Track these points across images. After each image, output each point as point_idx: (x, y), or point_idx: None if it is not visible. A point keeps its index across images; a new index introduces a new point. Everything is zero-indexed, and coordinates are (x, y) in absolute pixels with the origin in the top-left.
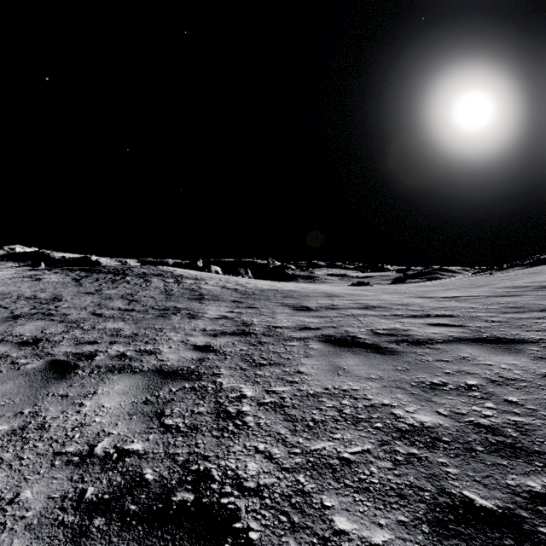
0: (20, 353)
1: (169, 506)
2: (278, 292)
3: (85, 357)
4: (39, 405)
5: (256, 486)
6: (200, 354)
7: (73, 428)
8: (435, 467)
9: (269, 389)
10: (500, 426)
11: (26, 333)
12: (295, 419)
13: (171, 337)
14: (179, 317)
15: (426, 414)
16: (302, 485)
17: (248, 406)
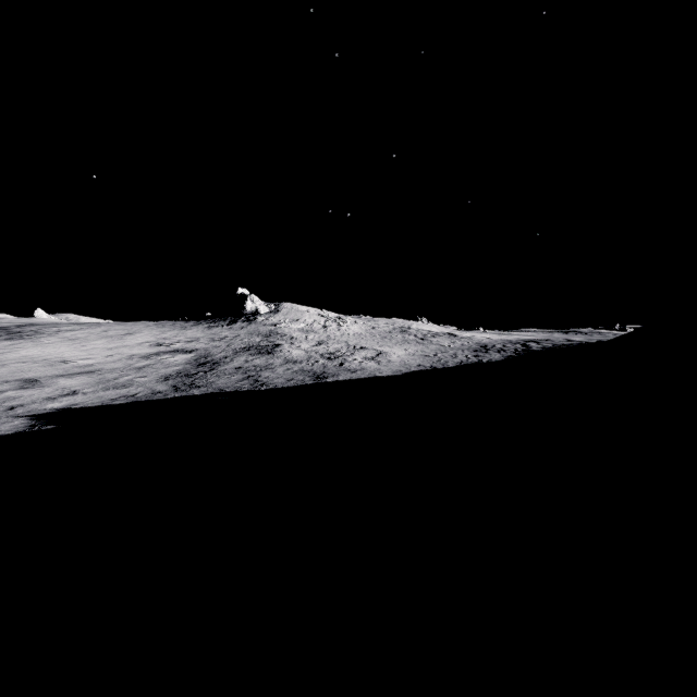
0: None
1: None
2: None
3: None
4: None
5: None
6: None
7: None
8: None
9: None
10: None
11: None
12: None
13: None
14: None
15: None
16: None
17: None
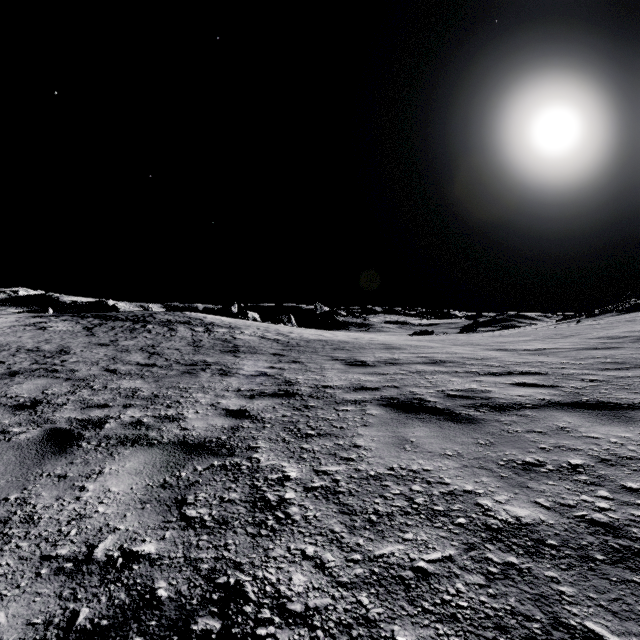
0: (14, 419)
1: (187, 639)
2: (327, 343)
3: (92, 425)
4: (29, 489)
5: (304, 610)
6: (233, 421)
7: (69, 521)
8: (543, 585)
9: (318, 468)
10: (621, 523)
11: (24, 393)
12: (353, 511)
13: (199, 399)
14: (209, 374)
15: (522, 505)
16: (365, 608)
17: (293, 492)
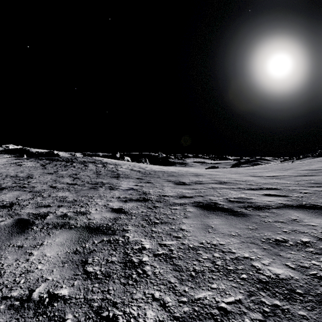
0: None
1: None
2: (165, 172)
3: (40, 217)
4: (1, 254)
5: None
6: (115, 214)
7: (21, 274)
8: (298, 321)
9: (161, 243)
10: None
11: (6, 199)
12: (181, 269)
13: (98, 202)
14: (104, 189)
15: (278, 266)
16: None
17: (147, 257)
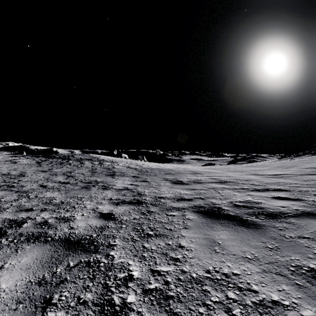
0: None
1: None
2: (162, 170)
3: (16, 224)
4: None
5: None
6: (103, 222)
7: None
8: None
9: (154, 268)
10: None
11: None
12: None
13: (86, 205)
14: (96, 188)
15: None
16: None
17: (133, 294)
